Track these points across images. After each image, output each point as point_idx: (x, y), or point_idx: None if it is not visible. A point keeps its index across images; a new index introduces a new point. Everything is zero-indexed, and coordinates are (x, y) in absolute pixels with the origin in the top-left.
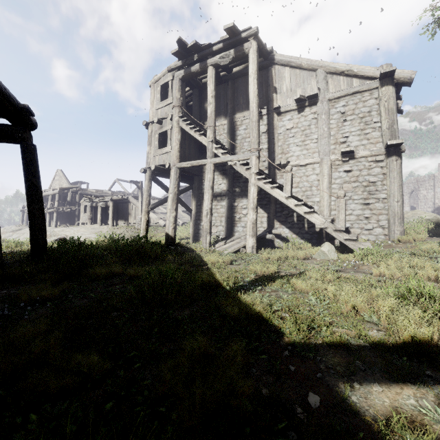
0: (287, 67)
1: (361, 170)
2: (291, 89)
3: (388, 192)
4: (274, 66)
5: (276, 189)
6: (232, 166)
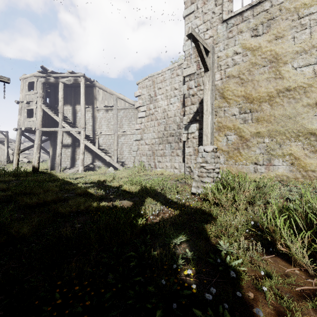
0: (101, 89)
1: (128, 139)
2: (103, 100)
3: None
4: (95, 87)
5: (92, 145)
6: (72, 133)
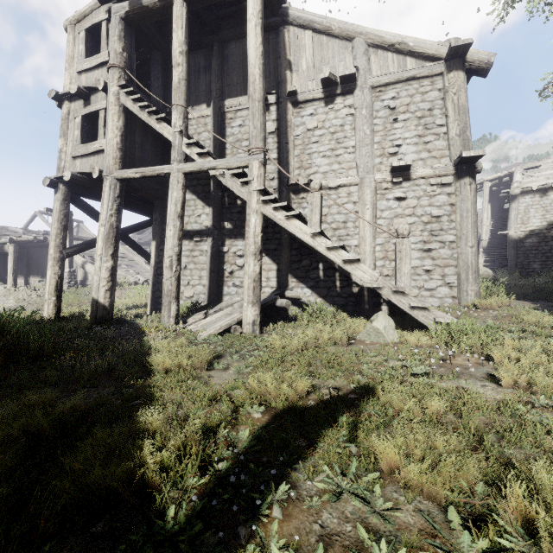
0: (307, 30)
1: (420, 198)
2: (314, 65)
3: (457, 233)
4: (288, 27)
5: (295, 220)
6: (218, 177)
